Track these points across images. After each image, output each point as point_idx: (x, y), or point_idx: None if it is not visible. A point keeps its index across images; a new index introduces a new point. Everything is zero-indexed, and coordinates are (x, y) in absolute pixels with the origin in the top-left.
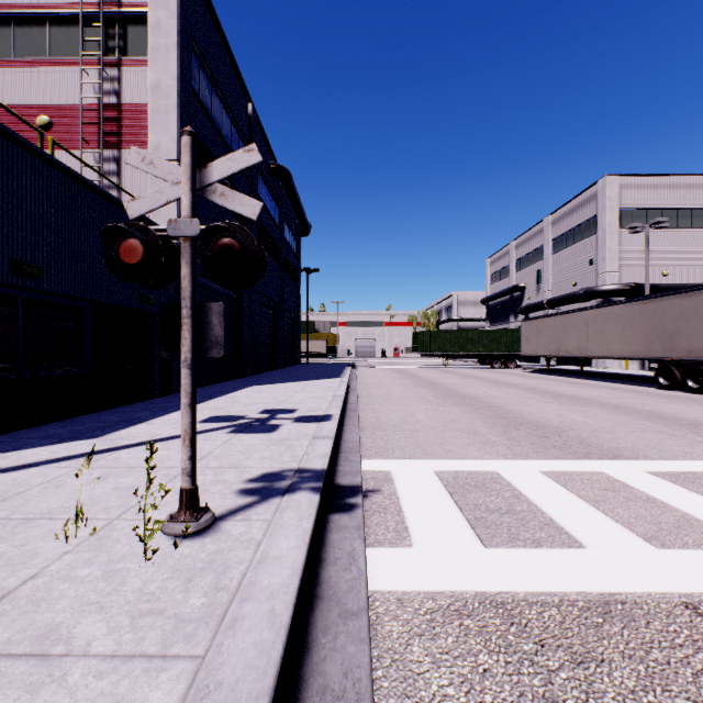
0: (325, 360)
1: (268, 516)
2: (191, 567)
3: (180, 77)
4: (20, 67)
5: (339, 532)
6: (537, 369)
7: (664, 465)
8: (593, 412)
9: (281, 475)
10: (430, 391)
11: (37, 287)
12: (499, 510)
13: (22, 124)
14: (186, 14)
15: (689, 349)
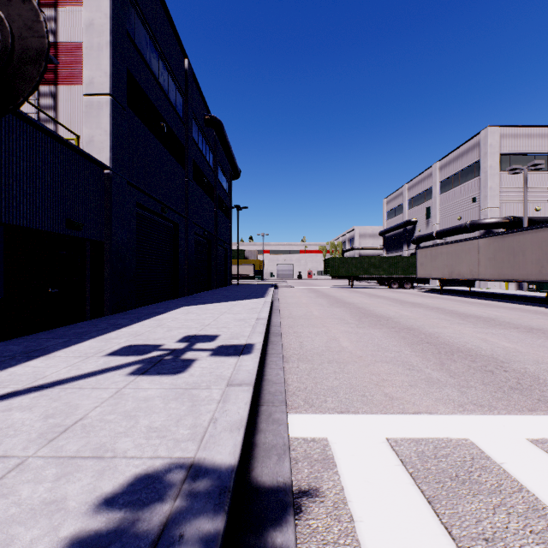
0: (253, 281)
1: None
2: None
3: (113, 16)
4: None
5: None
6: (429, 289)
7: None
8: (514, 336)
9: (162, 481)
10: (345, 311)
11: None
12: None
13: None
14: None
15: None
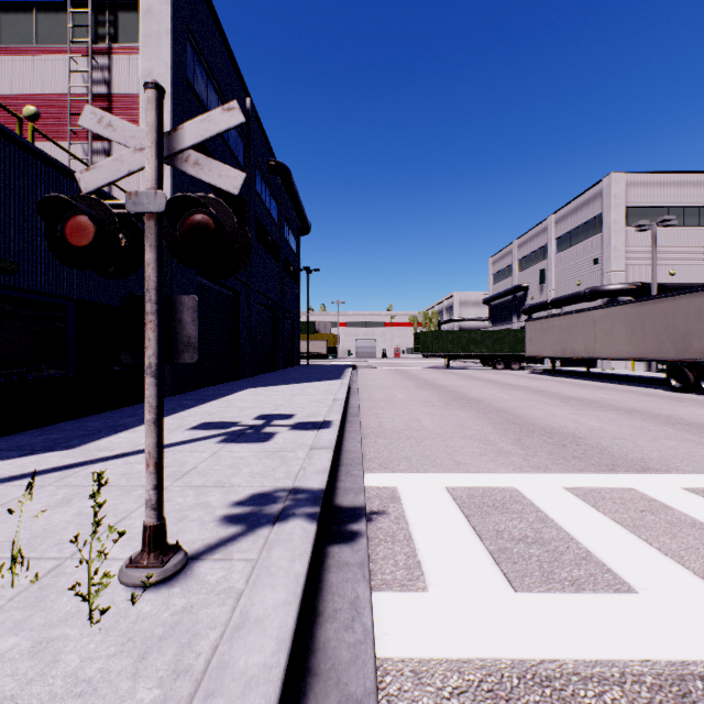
0: (326, 361)
1: (253, 554)
2: (148, 634)
3: (173, 65)
4: (6, 55)
5: (340, 571)
6: (541, 370)
7: (700, 479)
8: (608, 417)
9: (273, 496)
10: (433, 394)
11: (13, 283)
12: (525, 538)
13: (8, 115)
14: (179, 0)
15: (703, 350)
